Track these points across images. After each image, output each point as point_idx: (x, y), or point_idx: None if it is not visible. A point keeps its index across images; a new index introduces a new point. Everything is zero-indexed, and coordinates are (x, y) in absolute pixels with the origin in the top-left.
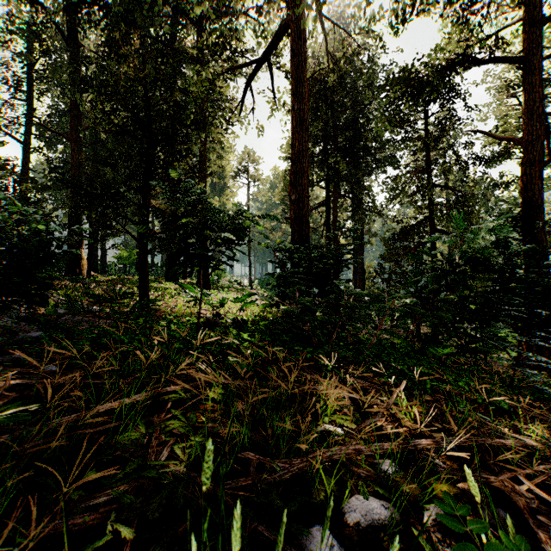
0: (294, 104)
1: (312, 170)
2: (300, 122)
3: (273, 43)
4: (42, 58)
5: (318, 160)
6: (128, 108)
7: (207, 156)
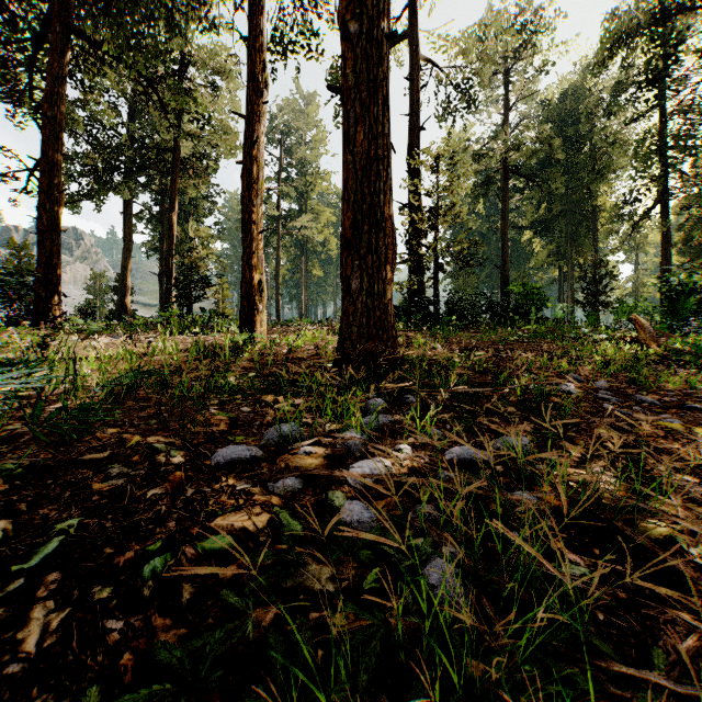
0: (662, 243)
1: (697, 246)
2: (665, 252)
3: (649, 209)
4: (468, 202)
5: (701, 240)
6: (543, 235)
7: (597, 250)
